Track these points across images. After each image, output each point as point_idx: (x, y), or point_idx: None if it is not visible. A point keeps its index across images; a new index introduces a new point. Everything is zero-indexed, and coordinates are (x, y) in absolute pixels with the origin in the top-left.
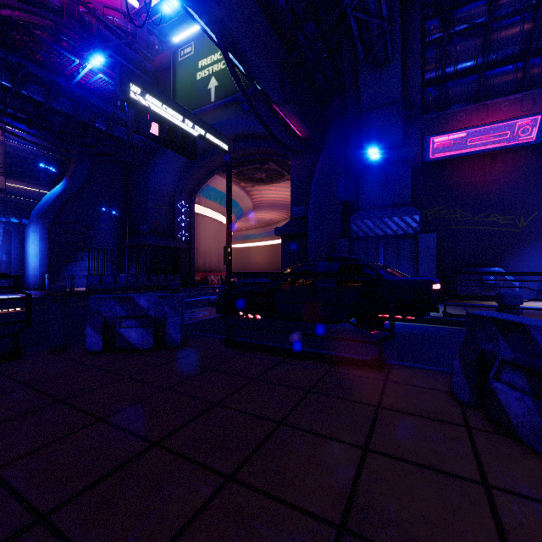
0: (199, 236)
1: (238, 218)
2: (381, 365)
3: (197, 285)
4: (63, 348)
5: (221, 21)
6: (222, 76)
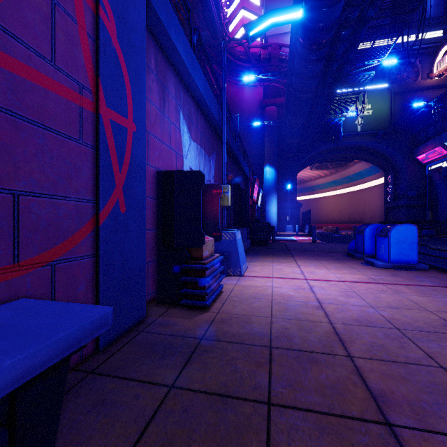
0: None
1: None
2: None
3: None
4: None
5: None
6: (366, 119)
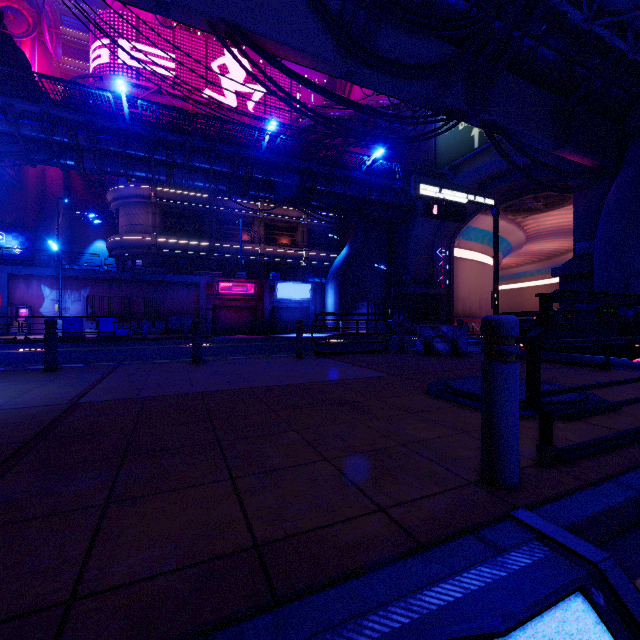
0: (458, 281)
1: (505, 255)
2: (607, 367)
3: None
4: (404, 351)
5: (490, 122)
6: None
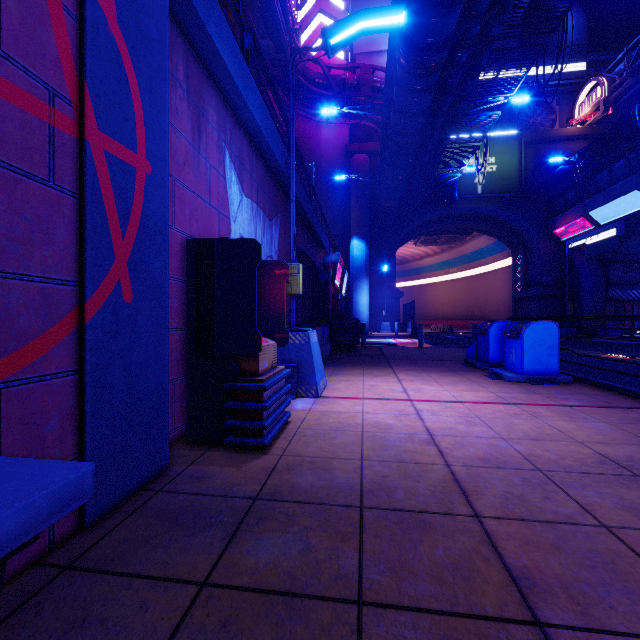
0: None
1: None
2: None
3: None
4: None
5: None
6: (488, 177)
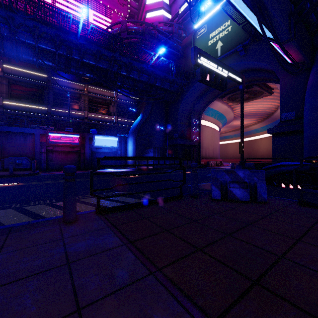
0: (202, 138)
1: (223, 126)
2: None
3: (204, 167)
4: (197, 196)
5: None
6: (225, 39)
